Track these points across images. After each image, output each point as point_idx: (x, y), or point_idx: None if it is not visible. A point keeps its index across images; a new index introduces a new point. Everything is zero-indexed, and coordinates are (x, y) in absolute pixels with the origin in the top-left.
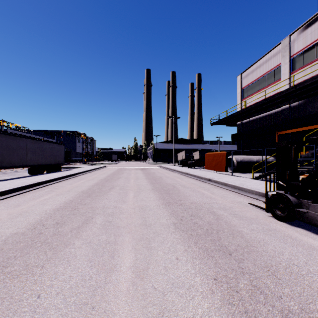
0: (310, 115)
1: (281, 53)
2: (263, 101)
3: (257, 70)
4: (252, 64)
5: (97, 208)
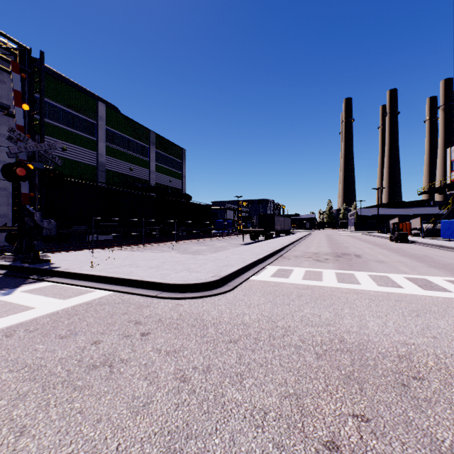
0: None
1: None
2: (450, 183)
3: None
4: None
5: (338, 240)
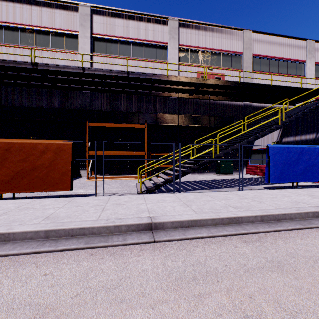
0: (125, 112)
1: (80, 19)
2: (78, 68)
3: (30, 11)
4: None
5: None
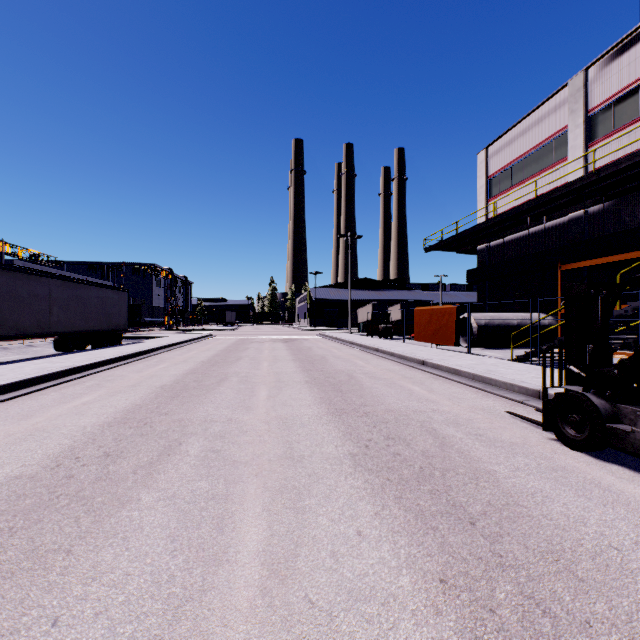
0: (627, 230)
1: (569, 105)
2: (532, 202)
3: (518, 140)
4: (509, 129)
5: (191, 422)
